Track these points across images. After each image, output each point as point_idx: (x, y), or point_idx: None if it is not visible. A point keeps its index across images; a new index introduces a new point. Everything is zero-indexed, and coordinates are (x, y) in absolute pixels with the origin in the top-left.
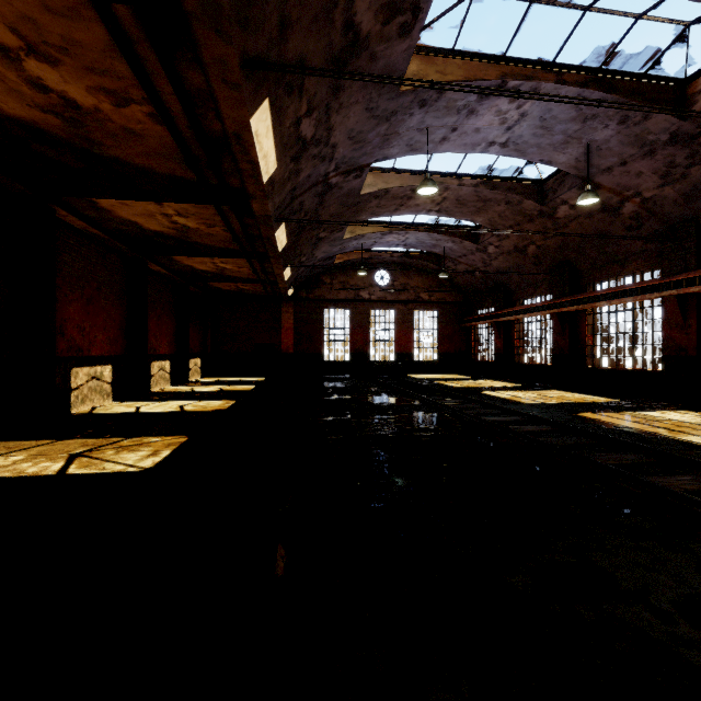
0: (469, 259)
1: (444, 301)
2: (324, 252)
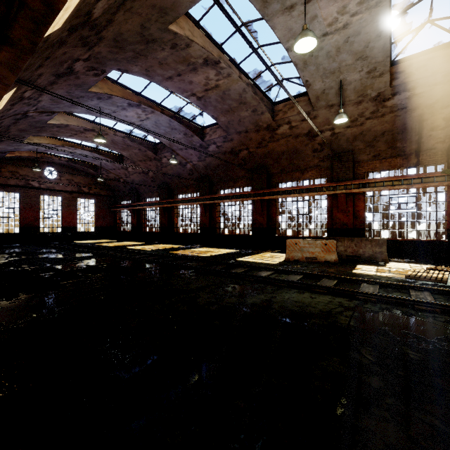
0: (117, 171)
1: (99, 194)
2: (0, 148)
